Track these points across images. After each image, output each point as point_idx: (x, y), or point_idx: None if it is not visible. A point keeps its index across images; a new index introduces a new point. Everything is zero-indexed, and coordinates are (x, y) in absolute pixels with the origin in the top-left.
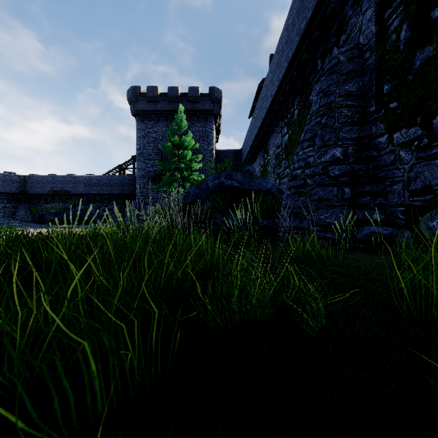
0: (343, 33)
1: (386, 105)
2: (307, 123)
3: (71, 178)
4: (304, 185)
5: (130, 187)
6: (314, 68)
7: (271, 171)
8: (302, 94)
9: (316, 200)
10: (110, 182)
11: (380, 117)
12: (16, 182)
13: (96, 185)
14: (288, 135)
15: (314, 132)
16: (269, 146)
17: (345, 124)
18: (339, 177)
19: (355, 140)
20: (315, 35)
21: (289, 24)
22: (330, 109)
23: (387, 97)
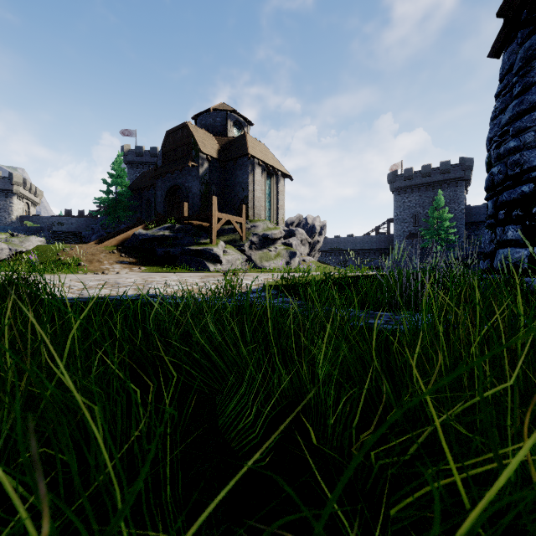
0: None
1: None
2: None
3: (342, 239)
4: None
5: (385, 243)
6: None
7: None
8: None
9: None
10: (370, 240)
11: None
12: None
13: (359, 243)
14: None
15: None
16: None
17: None
18: None
19: None
20: None
21: None
22: None
23: None
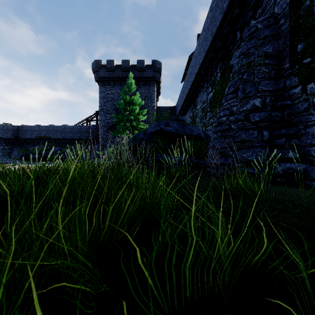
0: (259, 7)
1: (300, 61)
2: (230, 80)
3: (51, 128)
4: (229, 129)
5: (94, 134)
6: (234, 39)
7: (198, 121)
8: (223, 60)
9: (239, 141)
10: (79, 130)
11: (294, 72)
12: (11, 130)
13: (69, 132)
14: (212, 93)
15: (237, 86)
16: (197, 102)
17: (263, 79)
18: (259, 122)
19: (272, 92)
20: (235, 12)
21: (213, 6)
22: (250, 67)
23: (300, 54)
